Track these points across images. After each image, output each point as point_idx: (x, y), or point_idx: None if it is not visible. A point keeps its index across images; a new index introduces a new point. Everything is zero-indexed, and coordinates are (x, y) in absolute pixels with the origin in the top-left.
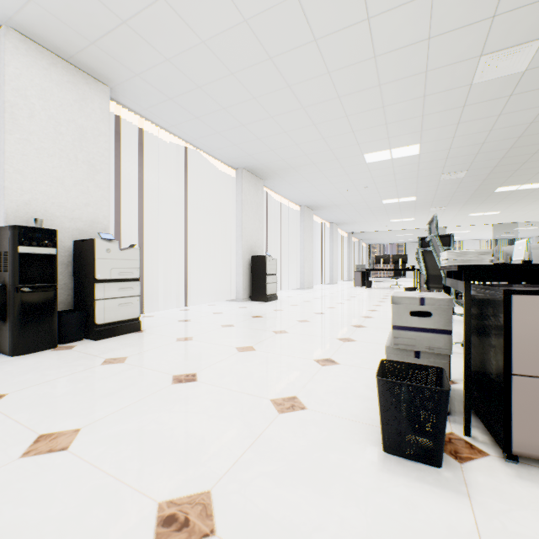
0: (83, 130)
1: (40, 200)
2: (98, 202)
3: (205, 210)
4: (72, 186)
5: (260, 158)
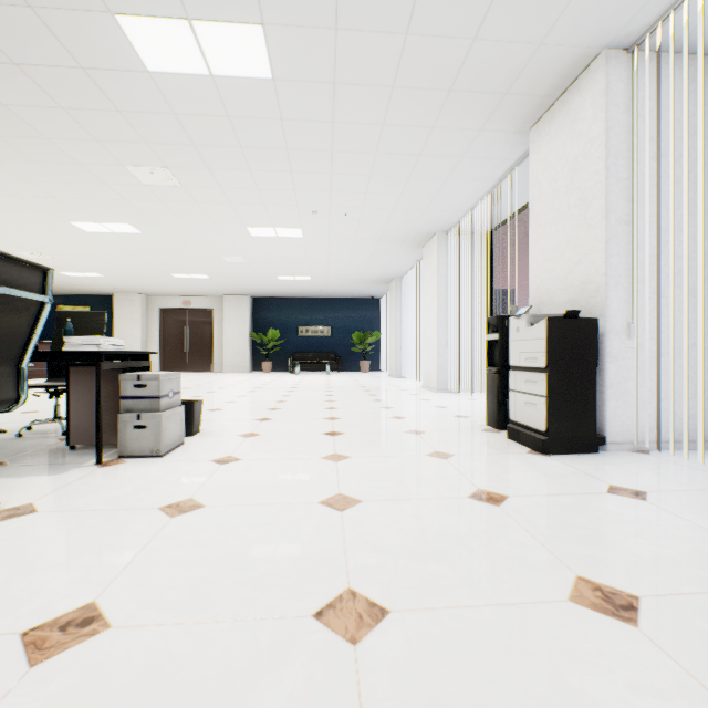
0: (575, 161)
1: (545, 279)
2: (589, 251)
3: None
4: (566, 247)
5: None
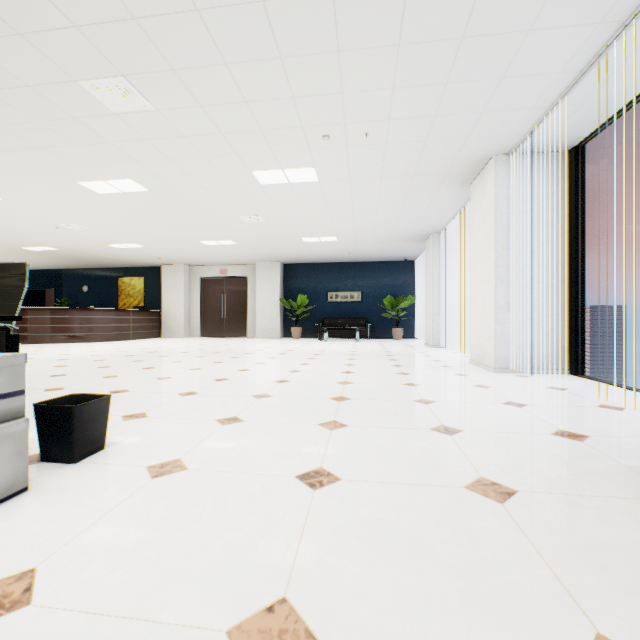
0: None
1: None
2: None
3: None
4: None
5: None
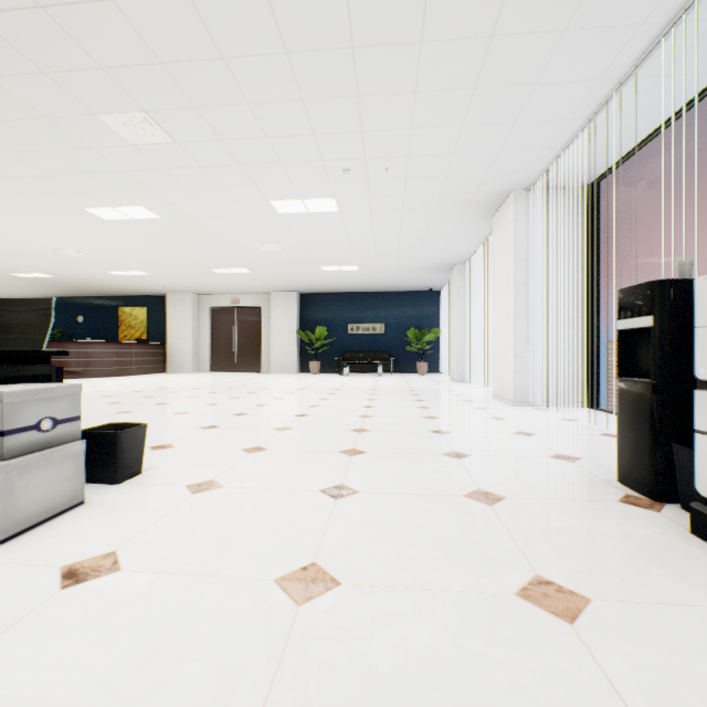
0: None
1: None
2: None
3: None
4: None
5: None
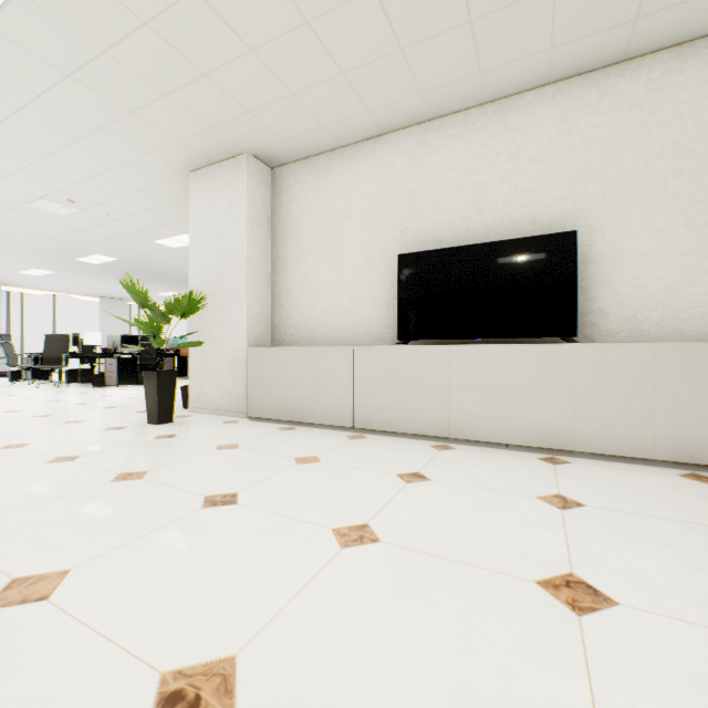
0: None
1: None
2: None
3: (86, 319)
4: None
5: (105, 295)
